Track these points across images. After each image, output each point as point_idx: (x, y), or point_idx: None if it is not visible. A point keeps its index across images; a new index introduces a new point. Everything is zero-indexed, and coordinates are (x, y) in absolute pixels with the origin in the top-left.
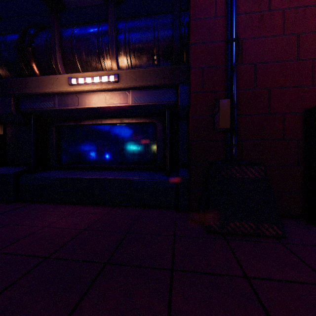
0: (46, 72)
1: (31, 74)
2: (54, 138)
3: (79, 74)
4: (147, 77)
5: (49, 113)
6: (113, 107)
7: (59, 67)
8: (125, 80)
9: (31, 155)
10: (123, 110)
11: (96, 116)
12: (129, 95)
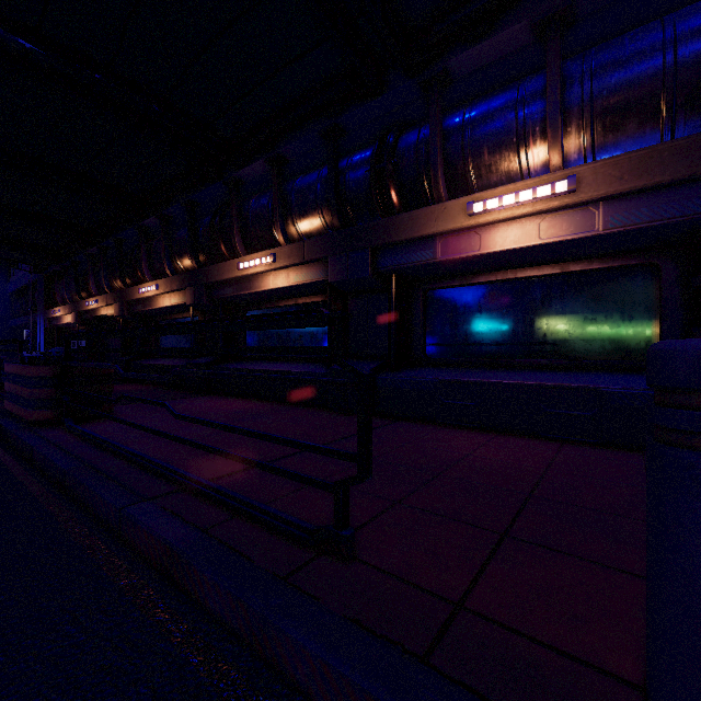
0: (410, 201)
1: (386, 209)
2: (421, 311)
3: (486, 193)
4: (654, 166)
5: (421, 270)
6: (554, 244)
7: (441, 187)
8: (592, 185)
9: (392, 341)
10: (576, 247)
11: (506, 265)
12: (597, 212)
